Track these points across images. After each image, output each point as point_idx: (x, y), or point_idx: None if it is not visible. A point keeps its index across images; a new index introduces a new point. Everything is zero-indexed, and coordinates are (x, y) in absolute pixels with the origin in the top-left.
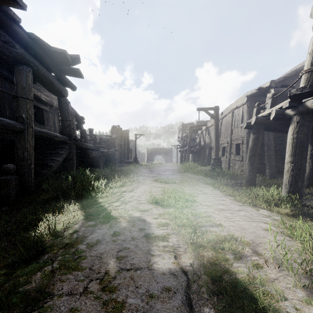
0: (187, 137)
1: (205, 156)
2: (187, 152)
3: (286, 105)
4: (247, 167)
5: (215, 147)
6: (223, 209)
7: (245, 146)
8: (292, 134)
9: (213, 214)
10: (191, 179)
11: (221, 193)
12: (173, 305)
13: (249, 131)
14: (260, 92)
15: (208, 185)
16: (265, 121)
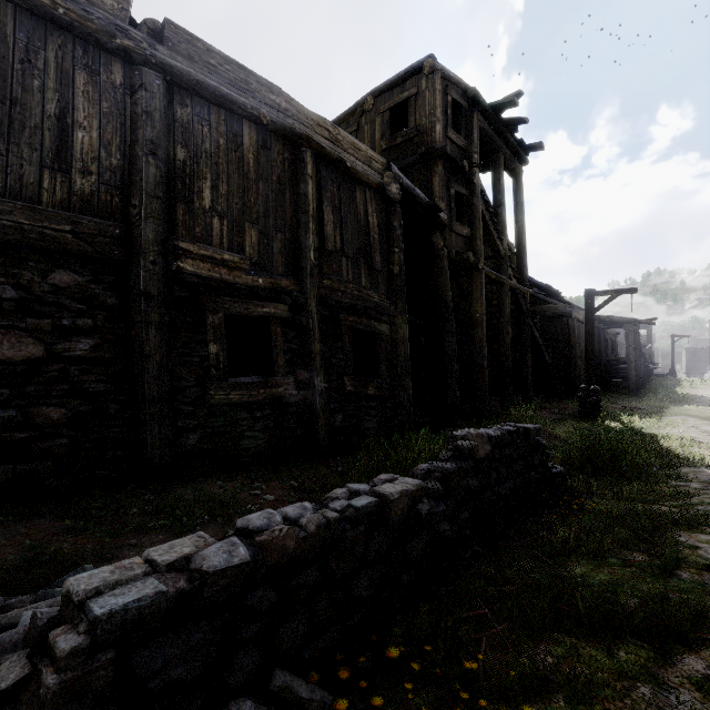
0: None
1: None
2: None
3: None
4: None
5: None
6: None
7: None
8: None
9: None
10: None
11: None
12: None
13: None
14: None
15: None
16: None
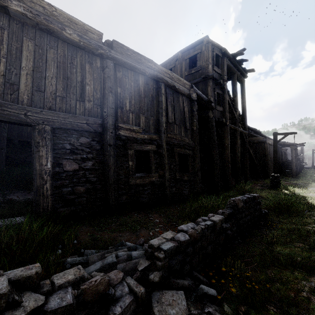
0: None
1: None
2: None
3: None
4: None
5: None
6: None
7: None
8: None
9: None
10: None
11: None
12: None
13: None
14: None
15: None
16: None
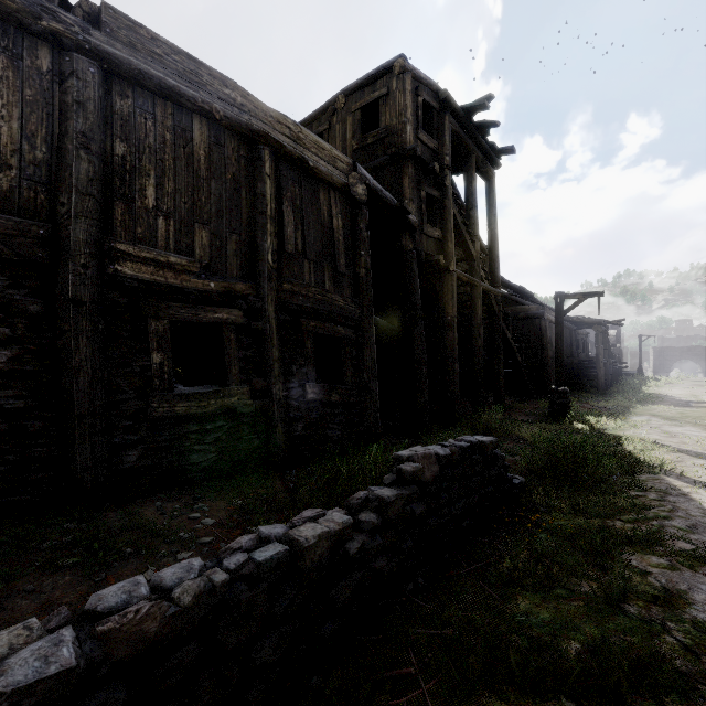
0: None
1: None
2: None
3: None
4: None
5: None
6: None
7: None
8: None
9: None
10: None
11: None
12: (686, 400)
13: None
14: None
15: None
16: None
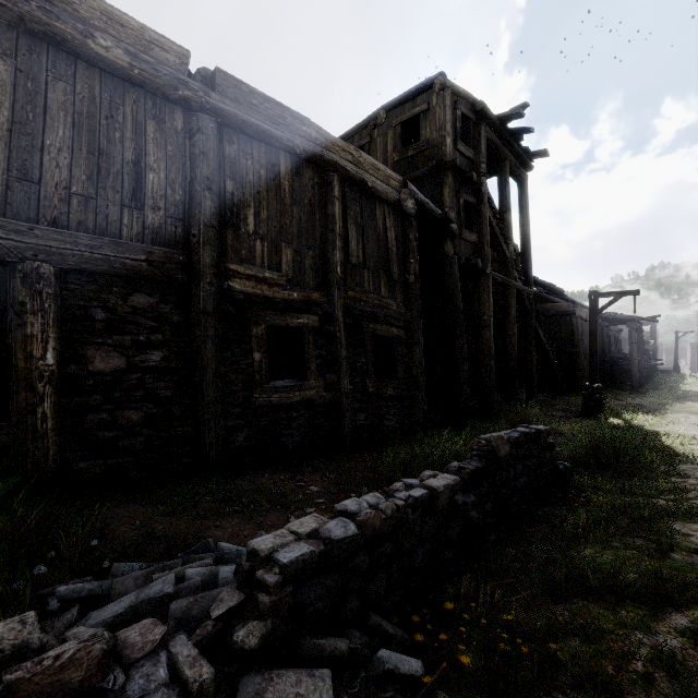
0: None
1: None
2: None
3: None
4: None
5: None
6: None
7: None
8: None
9: None
10: None
11: None
12: None
13: None
14: None
15: None
16: None
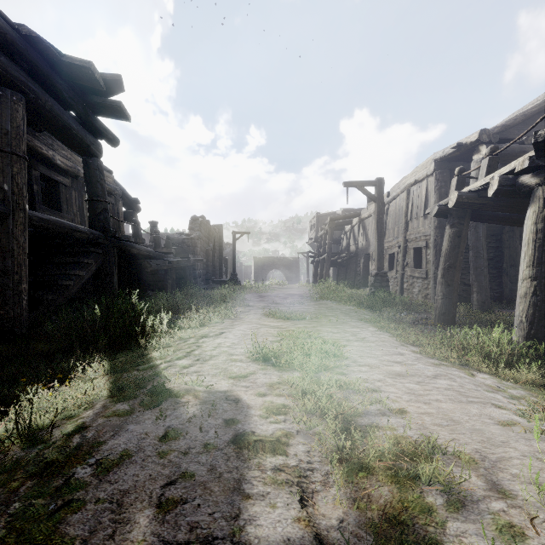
0: (325, 237)
1: (357, 271)
2: (326, 264)
3: (524, 165)
4: (440, 289)
5: (377, 254)
6: (403, 373)
7: (432, 251)
8: (533, 222)
9: (383, 386)
10: (334, 312)
11: (393, 339)
12: None
13: (439, 224)
14: (460, 153)
15: (367, 322)
16: (476, 201)
